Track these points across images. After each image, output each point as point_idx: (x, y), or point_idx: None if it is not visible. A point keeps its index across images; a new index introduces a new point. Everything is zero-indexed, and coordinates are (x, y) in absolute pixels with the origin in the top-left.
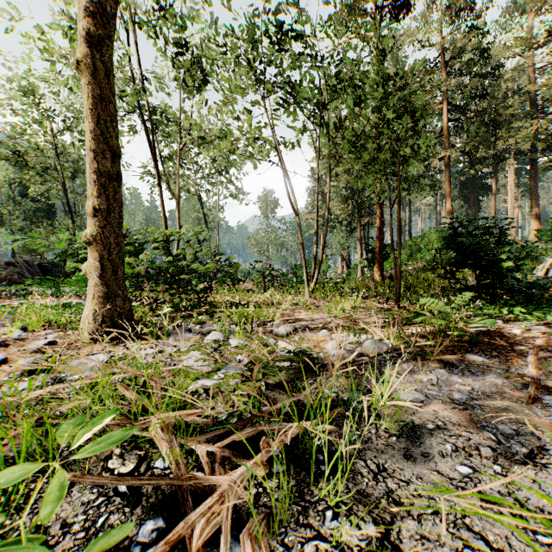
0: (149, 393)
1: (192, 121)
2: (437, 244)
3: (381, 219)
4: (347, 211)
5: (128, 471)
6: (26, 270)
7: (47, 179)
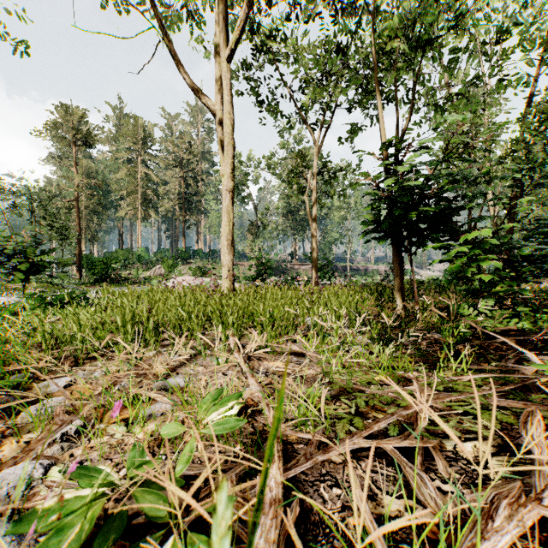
0: None
1: None
2: (123, 257)
3: (79, 245)
4: None
5: None
6: None
7: None
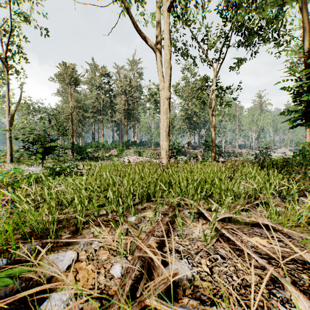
0: None
1: None
2: (94, 146)
3: (72, 139)
4: None
5: None
6: None
7: None
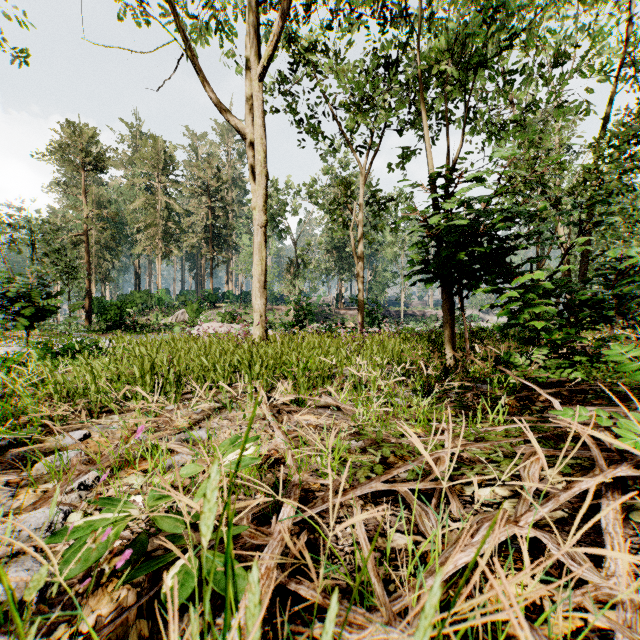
0: None
1: None
2: (140, 301)
3: (89, 286)
4: None
5: None
6: None
7: None
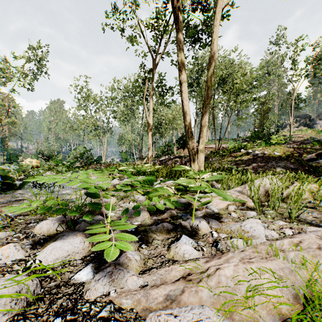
0: None
1: None
2: None
3: None
4: None
5: None
6: None
7: None
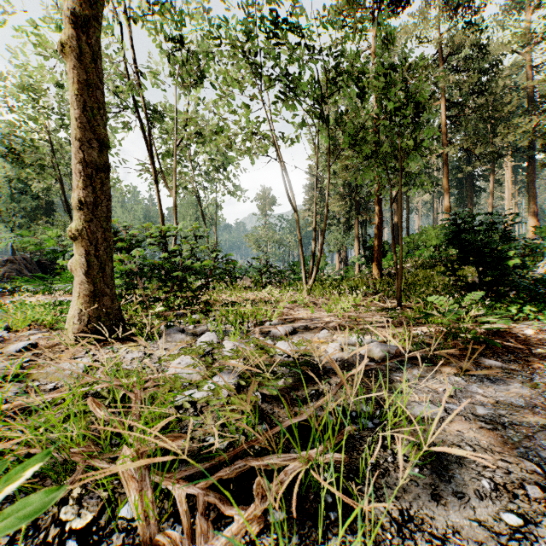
0: (130, 407)
1: (188, 114)
2: (436, 241)
3: (380, 216)
4: (344, 208)
5: (83, 524)
6: (24, 267)
7: (45, 177)
